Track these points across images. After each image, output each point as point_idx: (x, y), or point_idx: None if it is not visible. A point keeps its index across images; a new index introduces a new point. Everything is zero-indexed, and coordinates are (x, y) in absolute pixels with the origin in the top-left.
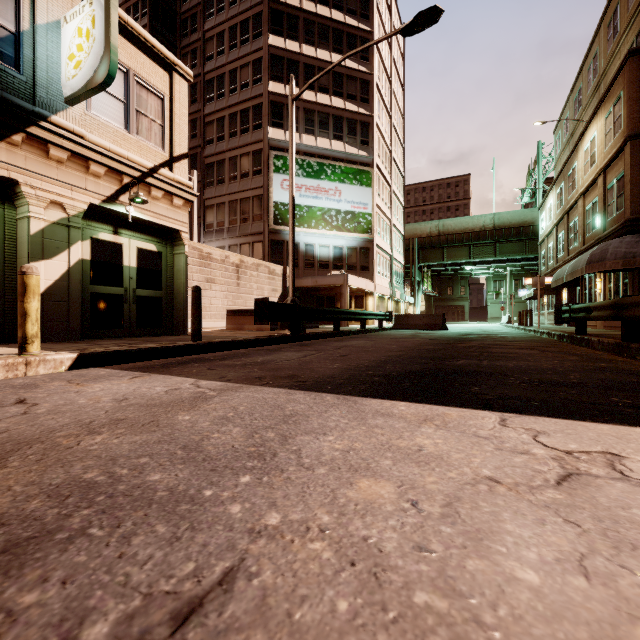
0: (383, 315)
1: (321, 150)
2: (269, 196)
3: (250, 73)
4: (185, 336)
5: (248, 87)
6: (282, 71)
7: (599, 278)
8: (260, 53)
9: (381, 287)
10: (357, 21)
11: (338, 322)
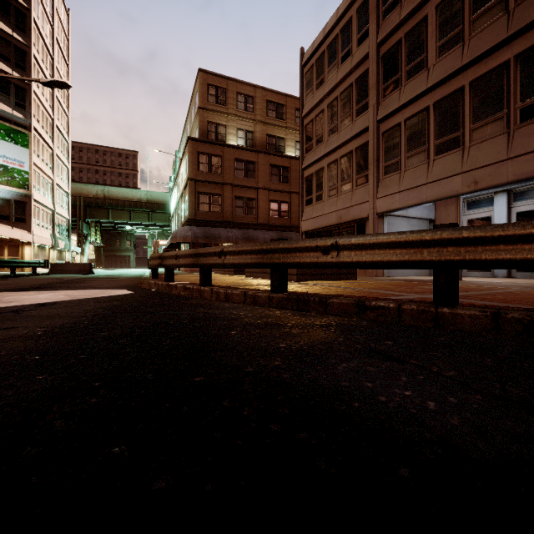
0: (38, 263)
1: None
2: None
3: None
4: None
5: None
6: None
7: (183, 245)
8: None
9: (41, 238)
10: None
11: None
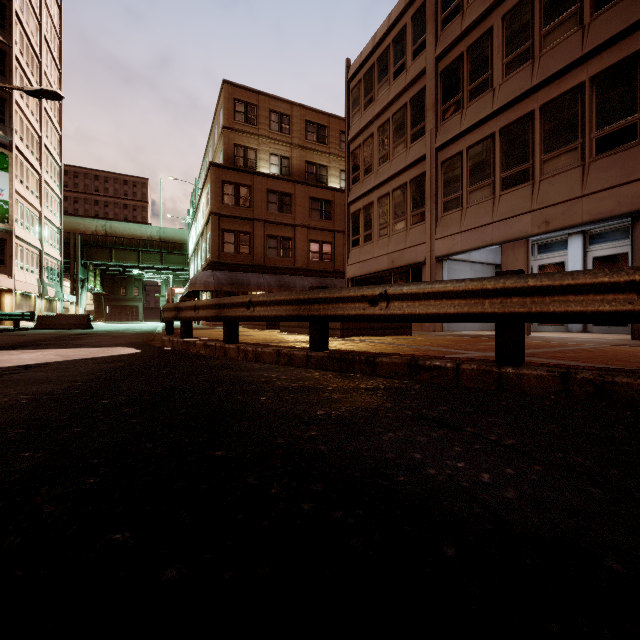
0: (21, 315)
1: None
2: None
3: None
4: None
5: None
6: None
7: (204, 293)
8: None
9: (25, 284)
10: None
11: None
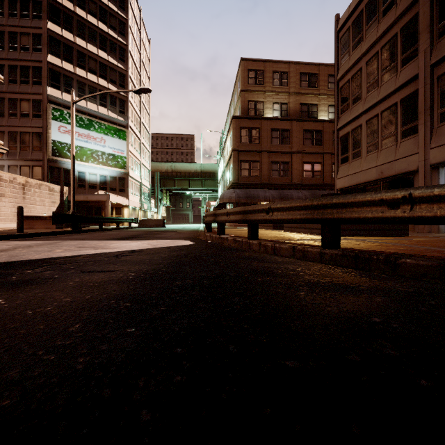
0: (131, 220)
1: (91, 111)
2: (48, 135)
3: (30, 41)
4: (2, 232)
5: (28, 51)
6: (59, 50)
7: (228, 205)
8: (40, 31)
9: (133, 202)
10: (117, 35)
11: (102, 224)
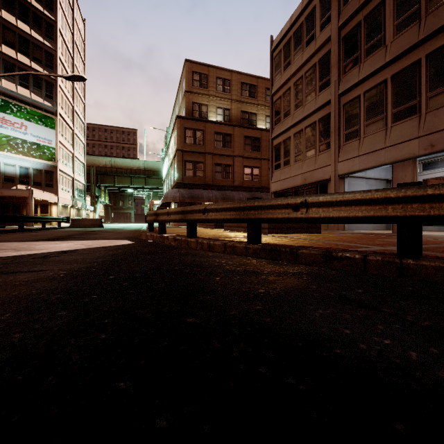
0: (62, 219)
1: (7, 90)
2: None
3: None
4: None
5: None
6: None
7: (173, 204)
8: None
9: (64, 199)
10: (42, 7)
11: (23, 223)
